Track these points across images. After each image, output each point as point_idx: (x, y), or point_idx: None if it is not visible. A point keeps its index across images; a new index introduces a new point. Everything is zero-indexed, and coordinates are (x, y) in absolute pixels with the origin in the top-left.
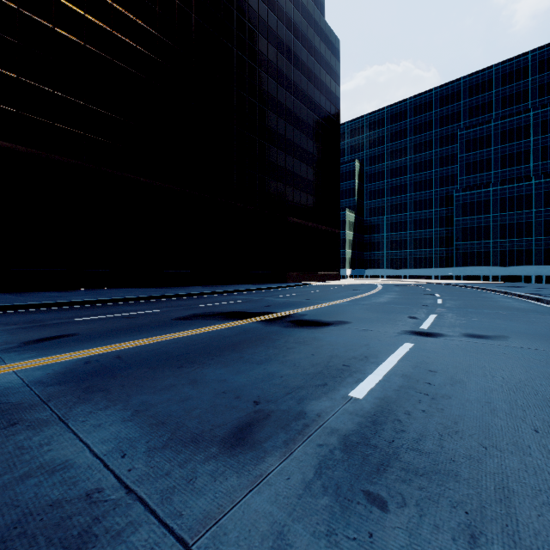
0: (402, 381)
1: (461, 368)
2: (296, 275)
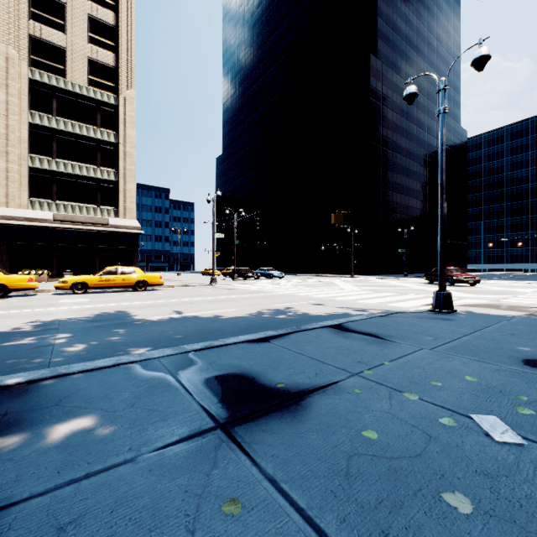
0: None
1: None
2: None
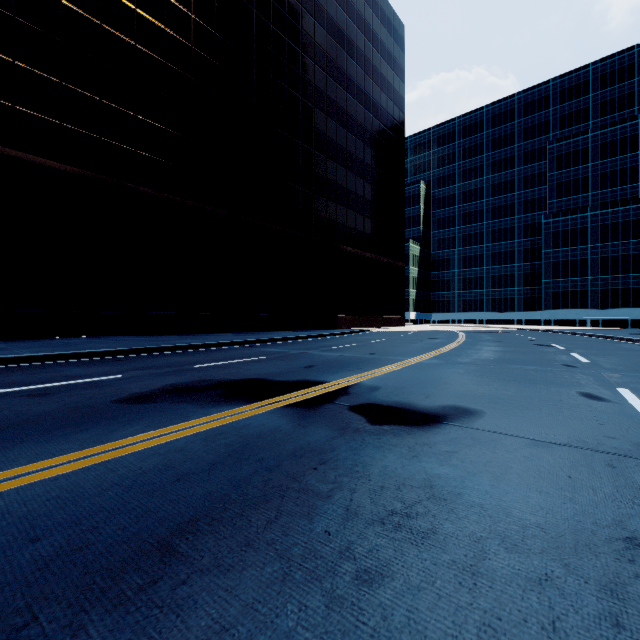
0: None
1: None
2: (350, 319)
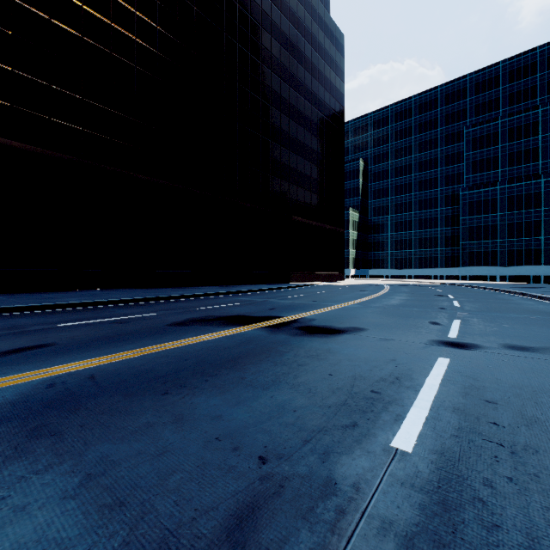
0: (457, 419)
1: (526, 396)
2: (299, 275)
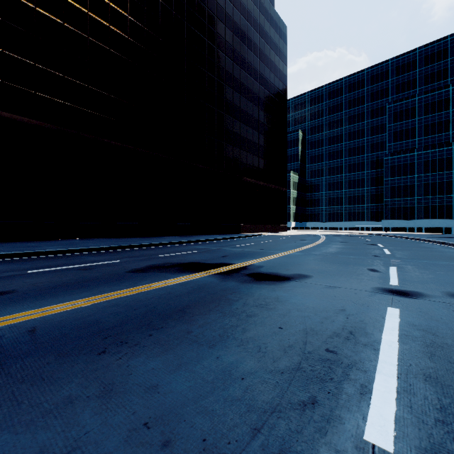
0: (434, 392)
1: None
2: (249, 227)
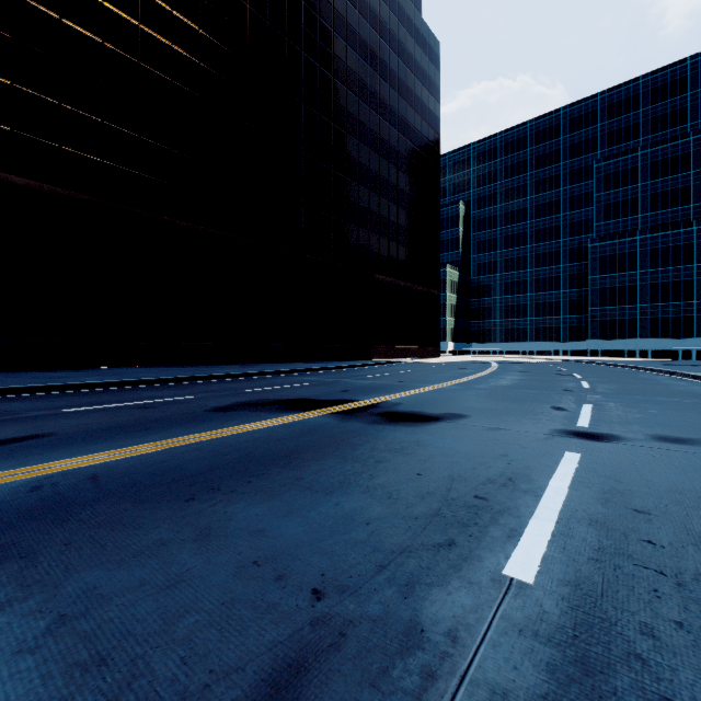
0: (596, 535)
1: (690, 504)
2: (383, 350)
